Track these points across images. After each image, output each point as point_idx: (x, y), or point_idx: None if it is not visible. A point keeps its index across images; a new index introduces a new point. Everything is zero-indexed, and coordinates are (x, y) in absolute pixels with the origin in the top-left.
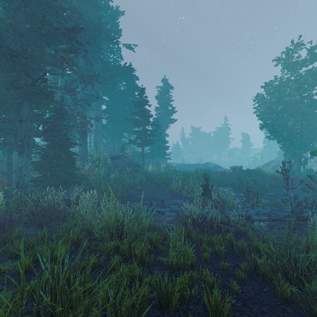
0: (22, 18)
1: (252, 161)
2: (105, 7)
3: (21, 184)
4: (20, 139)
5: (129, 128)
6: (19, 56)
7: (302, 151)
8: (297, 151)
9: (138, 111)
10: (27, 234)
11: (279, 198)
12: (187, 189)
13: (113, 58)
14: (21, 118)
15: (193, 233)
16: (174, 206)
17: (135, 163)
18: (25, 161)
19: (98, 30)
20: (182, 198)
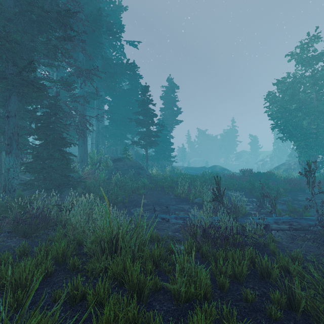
0: (10, 1)
1: (261, 164)
2: (106, 1)
3: (8, 187)
4: (8, 137)
5: (132, 129)
6: (2, 40)
7: (318, 153)
8: (313, 152)
9: (142, 110)
10: (7, 246)
11: (296, 203)
12: (194, 194)
13: (116, 56)
14: (9, 113)
15: (205, 247)
16: (180, 213)
17: (139, 166)
18: (13, 161)
19: (98, 22)
20: (188, 203)
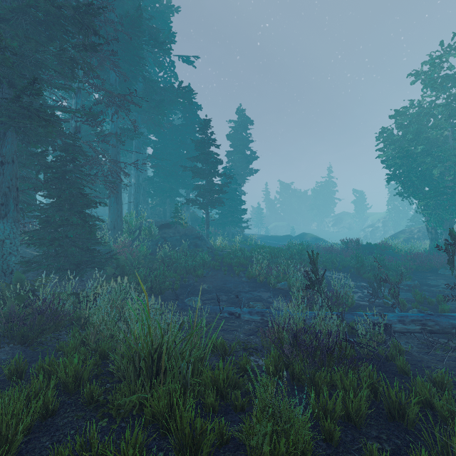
0: None
1: (370, 232)
2: None
3: (2, 268)
4: (2, 193)
5: (186, 182)
6: None
7: (455, 216)
8: (447, 215)
9: (201, 155)
10: None
11: (425, 290)
12: (276, 276)
13: (164, 78)
14: (3, 158)
15: (297, 364)
16: (257, 304)
17: (196, 234)
18: (9, 229)
19: (137, 26)
20: (268, 289)
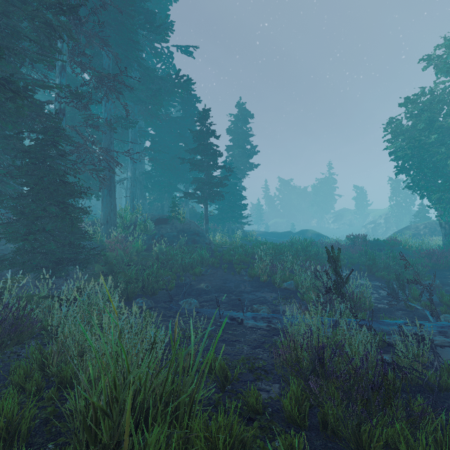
0: None
1: (371, 228)
2: None
3: None
4: None
5: (185, 176)
6: None
7: None
8: None
9: (199, 146)
10: None
11: (449, 291)
12: (281, 274)
13: (162, 69)
14: None
15: (329, 407)
16: (261, 307)
17: (194, 230)
18: None
19: (130, 4)
20: (273, 289)
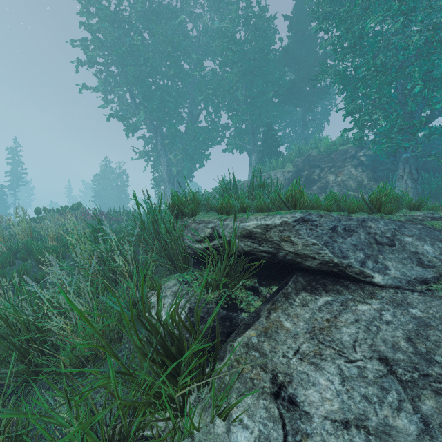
0: None
1: None
2: None
3: None
4: None
5: None
6: None
7: None
8: None
9: None
10: None
11: None
12: None
13: None
14: None
15: None
16: None
17: None
18: None
19: None
20: None
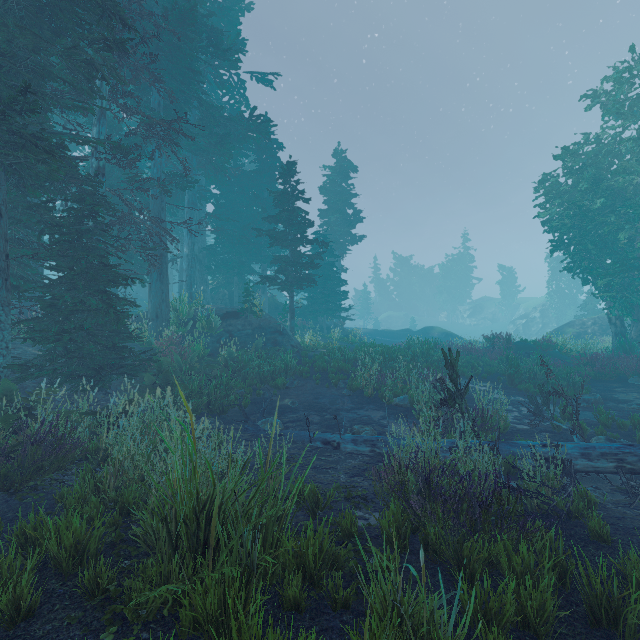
0: None
1: (522, 325)
2: None
3: None
4: None
5: (262, 253)
6: None
7: None
8: (639, 299)
9: (282, 212)
10: None
11: (612, 408)
12: (392, 387)
13: (230, 104)
14: None
15: (432, 526)
16: (364, 428)
17: (275, 327)
18: None
19: (189, 23)
20: (380, 406)
